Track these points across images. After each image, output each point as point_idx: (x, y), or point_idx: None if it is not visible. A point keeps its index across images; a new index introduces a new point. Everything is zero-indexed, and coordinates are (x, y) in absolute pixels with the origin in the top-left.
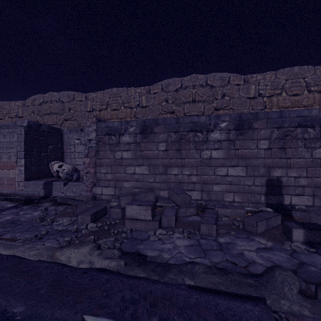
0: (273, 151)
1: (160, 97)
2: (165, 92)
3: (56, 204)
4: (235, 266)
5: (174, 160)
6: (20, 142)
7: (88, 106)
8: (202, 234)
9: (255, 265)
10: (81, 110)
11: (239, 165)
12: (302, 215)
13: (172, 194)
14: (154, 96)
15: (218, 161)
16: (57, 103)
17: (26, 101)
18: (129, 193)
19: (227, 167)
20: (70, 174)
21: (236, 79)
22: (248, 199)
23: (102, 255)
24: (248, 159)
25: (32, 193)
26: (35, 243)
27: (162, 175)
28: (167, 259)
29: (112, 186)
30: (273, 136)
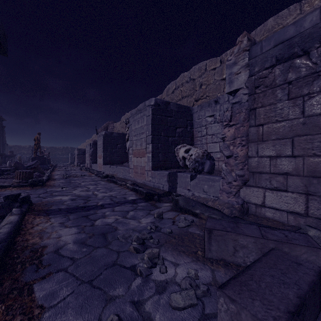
0: None
1: None
2: None
3: (177, 209)
4: None
5: None
6: (148, 124)
7: (223, 71)
8: None
9: None
10: (214, 80)
11: None
12: None
13: None
14: None
15: None
16: (187, 83)
17: (162, 94)
18: None
19: None
20: (199, 162)
21: None
22: None
23: None
24: None
25: (158, 185)
26: None
27: None
28: None
29: (296, 191)
30: None
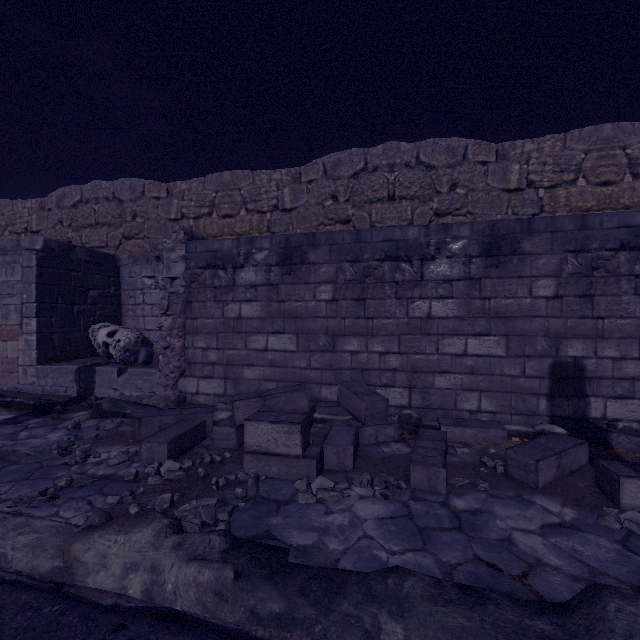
0: (566, 303)
1: (322, 190)
2: (332, 179)
3: (100, 416)
4: (497, 573)
5: (350, 322)
6: (29, 283)
7: (171, 208)
8: (414, 489)
9: (543, 572)
10: (158, 217)
11: (492, 333)
12: (634, 444)
13: (346, 396)
14: (308, 188)
15: (445, 323)
16: (109, 202)
17: (46, 200)
18: (254, 394)
19: (465, 336)
20: (132, 351)
21: (481, 152)
22: (511, 406)
23: (182, 549)
24: (510, 319)
25: (53, 390)
26: (38, 509)
27: (326, 353)
28: (336, 553)
29: (219, 377)
30: (565, 270)
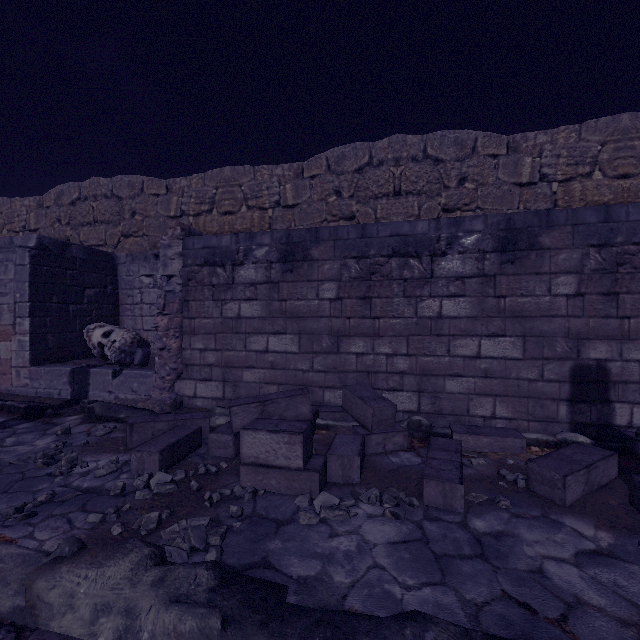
0: (588, 301)
1: (325, 185)
2: (336, 174)
3: (92, 420)
4: (531, 616)
5: (355, 322)
6: (22, 281)
7: (171, 205)
8: (428, 507)
9: (585, 614)
10: (157, 214)
11: (508, 334)
12: None
13: (351, 401)
14: (311, 183)
15: (457, 323)
16: (107, 200)
17: (44, 197)
18: (253, 399)
19: (478, 337)
20: (127, 352)
21: (491, 145)
22: (528, 411)
23: (163, 586)
24: (527, 319)
25: (47, 392)
26: (12, 529)
27: (329, 355)
28: (342, 588)
29: (218, 380)
30: (587, 266)
